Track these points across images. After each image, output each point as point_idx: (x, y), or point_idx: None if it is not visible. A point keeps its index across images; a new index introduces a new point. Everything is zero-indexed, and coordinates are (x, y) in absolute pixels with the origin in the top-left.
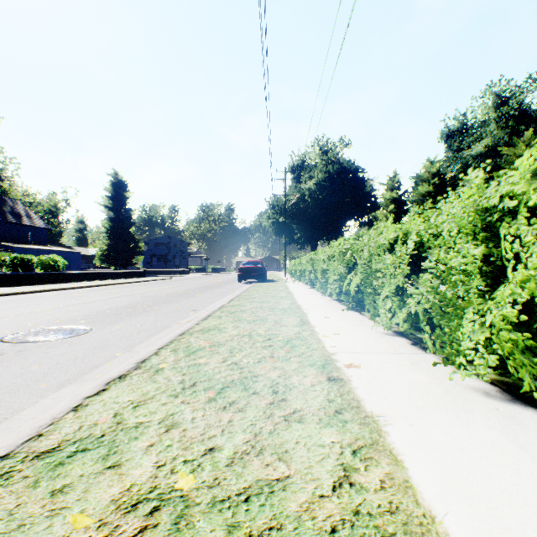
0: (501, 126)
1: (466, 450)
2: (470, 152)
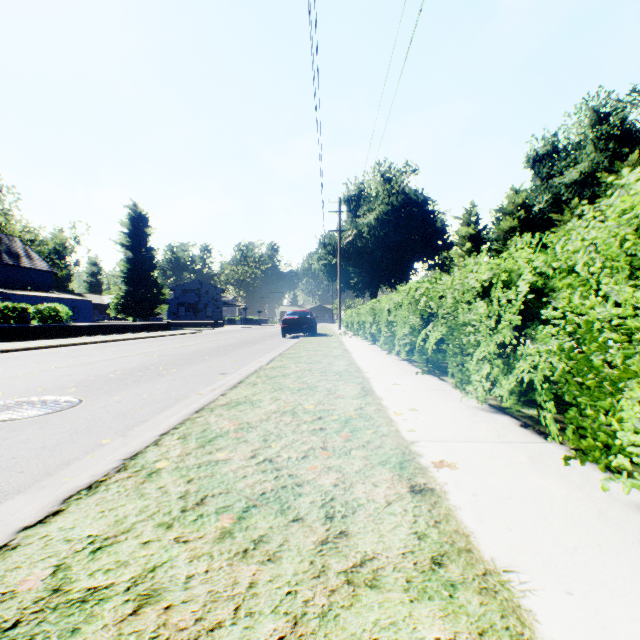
0: (600, 148)
1: None
2: (562, 179)
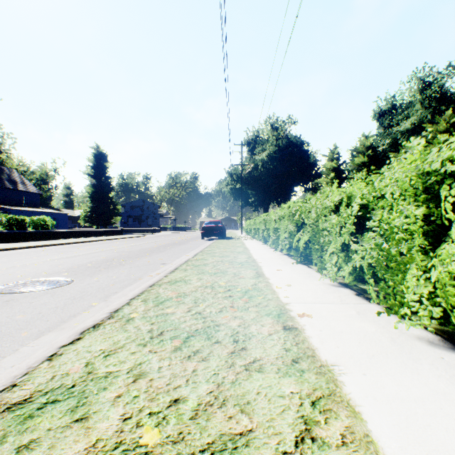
0: (425, 106)
1: (420, 401)
2: (398, 128)
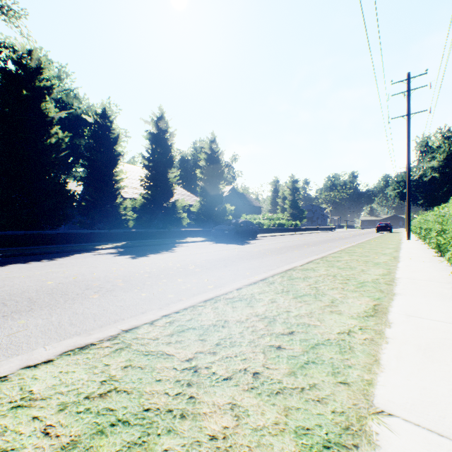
0: None
1: None
2: None
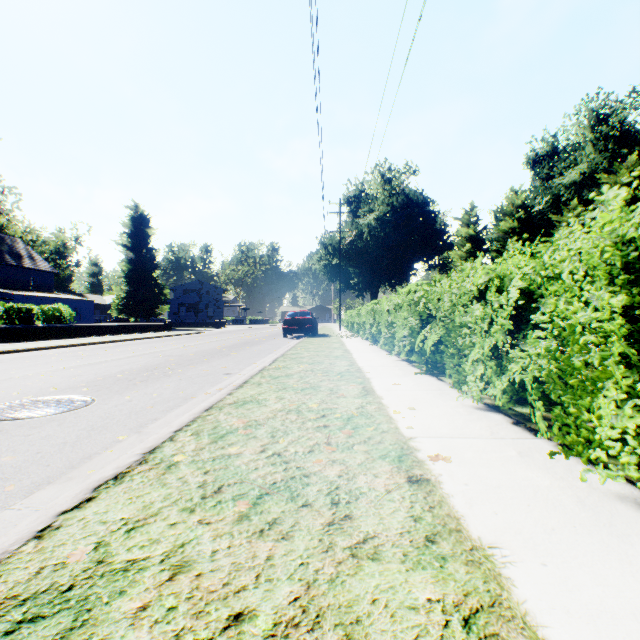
0: (599, 149)
1: None
2: (562, 180)
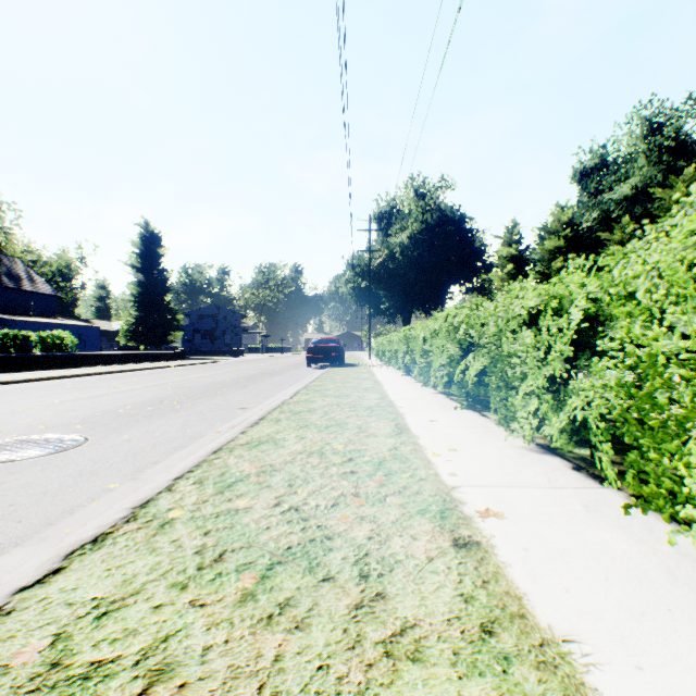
0: (653, 161)
1: None
2: (612, 195)
